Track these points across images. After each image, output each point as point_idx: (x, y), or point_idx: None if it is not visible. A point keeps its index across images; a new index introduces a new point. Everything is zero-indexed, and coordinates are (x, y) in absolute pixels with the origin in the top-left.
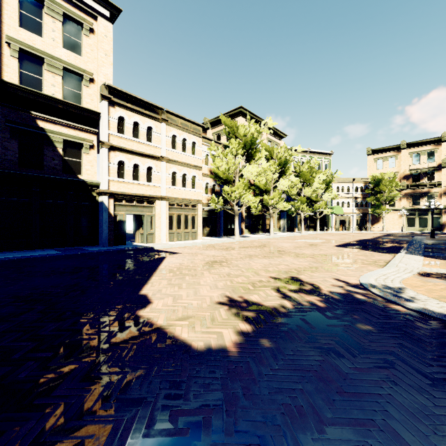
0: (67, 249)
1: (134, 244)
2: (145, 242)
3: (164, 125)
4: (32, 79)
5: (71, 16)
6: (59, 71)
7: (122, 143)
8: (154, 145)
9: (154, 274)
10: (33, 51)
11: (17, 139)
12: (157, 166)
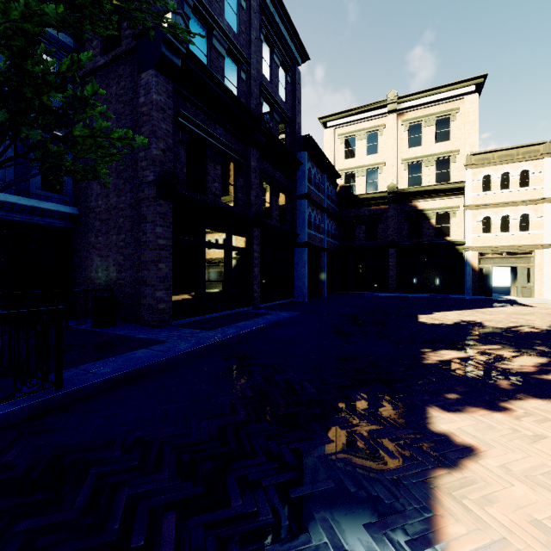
0: (437, 295)
1: (503, 297)
2: (518, 295)
3: (547, 160)
4: (415, 178)
5: (441, 115)
6: (432, 163)
7: (487, 199)
8: (530, 188)
9: (462, 310)
10: (416, 160)
11: (407, 221)
12: (536, 210)
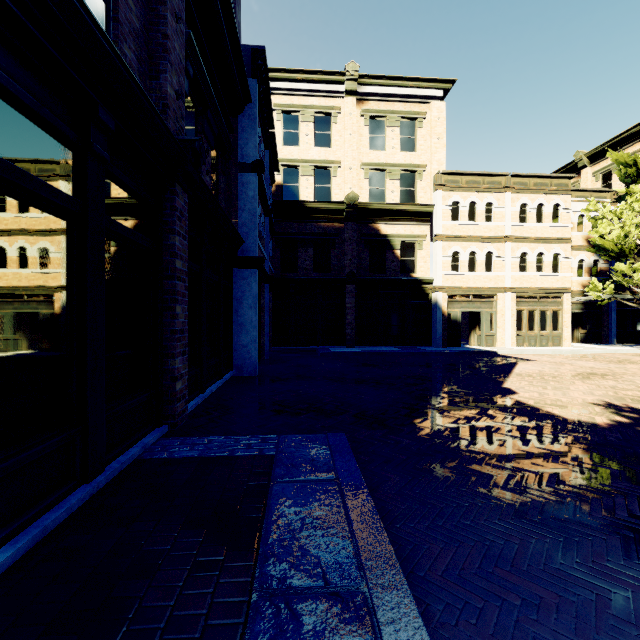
0: (405, 348)
1: (469, 347)
2: (483, 345)
3: (508, 195)
4: (377, 192)
5: (407, 117)
6: (397, 176)
7: (456, 231)
8: (495, 224)
9: (509, 376)
10: (379, 167)
11: (368, 248)
12: (498, 249)
